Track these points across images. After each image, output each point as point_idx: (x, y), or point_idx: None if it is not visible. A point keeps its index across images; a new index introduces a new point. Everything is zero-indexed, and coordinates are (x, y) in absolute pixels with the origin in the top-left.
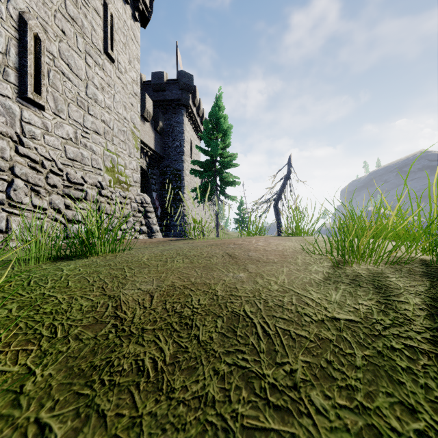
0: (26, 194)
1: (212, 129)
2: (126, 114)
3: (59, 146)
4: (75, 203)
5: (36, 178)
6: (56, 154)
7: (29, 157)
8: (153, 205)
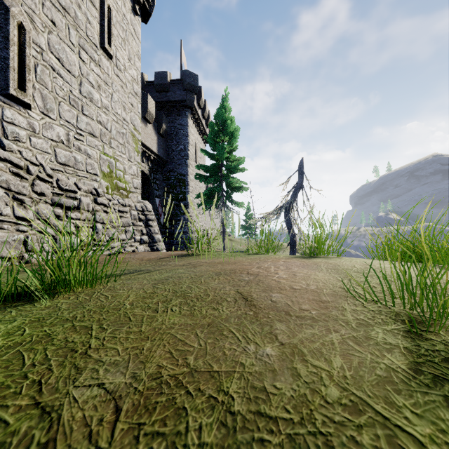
0: (7, 203)
1: (218, 131)
2: (125, 115)
3: (49, 149)
4: (67, 213)
5: (20, 186)
6: (45, 158)
7: (10, 161)
8: (156, 212)
